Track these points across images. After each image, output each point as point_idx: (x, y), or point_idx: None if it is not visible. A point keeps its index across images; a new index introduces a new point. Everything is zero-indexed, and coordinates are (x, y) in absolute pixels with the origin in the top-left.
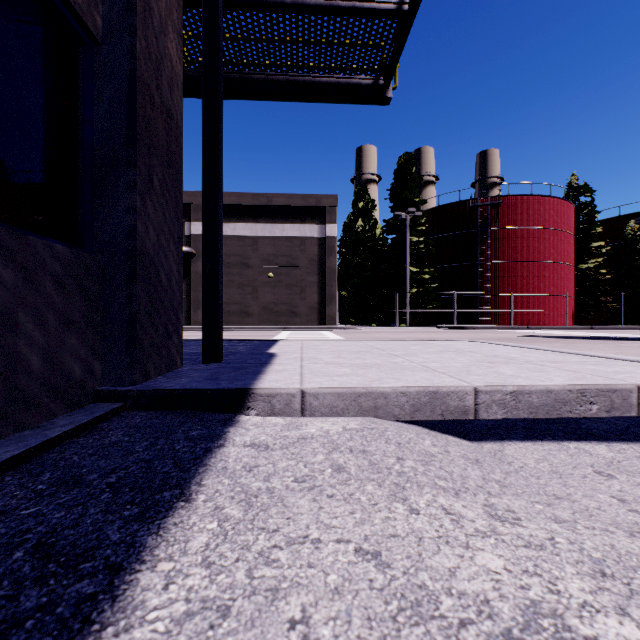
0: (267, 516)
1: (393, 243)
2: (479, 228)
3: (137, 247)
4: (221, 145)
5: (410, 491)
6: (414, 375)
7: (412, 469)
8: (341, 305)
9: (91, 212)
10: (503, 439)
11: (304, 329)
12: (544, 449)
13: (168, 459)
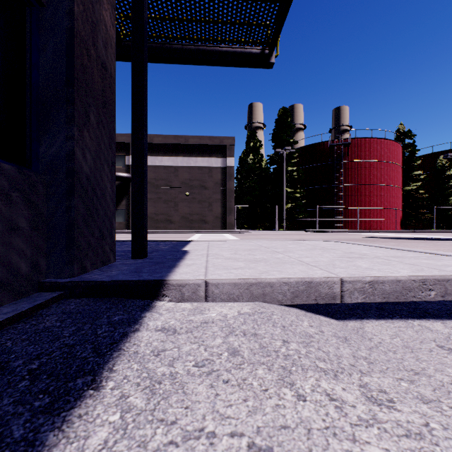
0: (167, 405)
1: (274, 171)
2: (335, 161)
3: (75, 168)
4: (146, 93)
5: (296, 375)
6: (293, 268)
7: (296, 352)
8: (237, 215)
9: (37, 139)
10: (362, 318)
11: (211, 232)
12: (395, 326)
13: (89, 344)
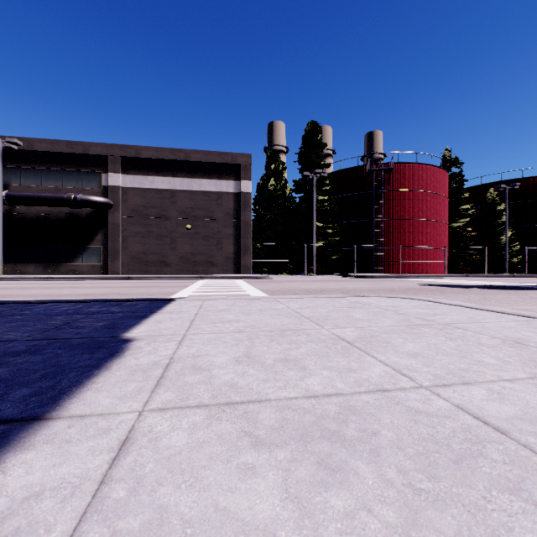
0: None
1: (301, 201)
2: (374, 190)
3: None
4: None
5: None
6: None
7: None
8: (255, 256)
9: None
10: None
11: (220, 278)
12: None
13: None
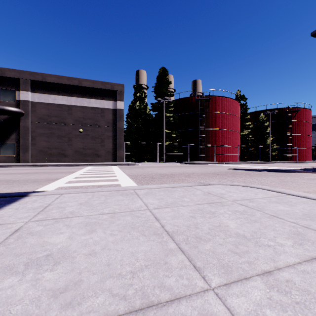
0: None
1: (156, 116)
2: (199, 111)
3: None
4: None
5: None
6: None
7: None
8: (127, 150)
9: None
10: None
11: (102, 165)
12: None
13: None
